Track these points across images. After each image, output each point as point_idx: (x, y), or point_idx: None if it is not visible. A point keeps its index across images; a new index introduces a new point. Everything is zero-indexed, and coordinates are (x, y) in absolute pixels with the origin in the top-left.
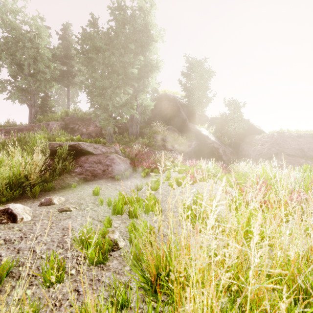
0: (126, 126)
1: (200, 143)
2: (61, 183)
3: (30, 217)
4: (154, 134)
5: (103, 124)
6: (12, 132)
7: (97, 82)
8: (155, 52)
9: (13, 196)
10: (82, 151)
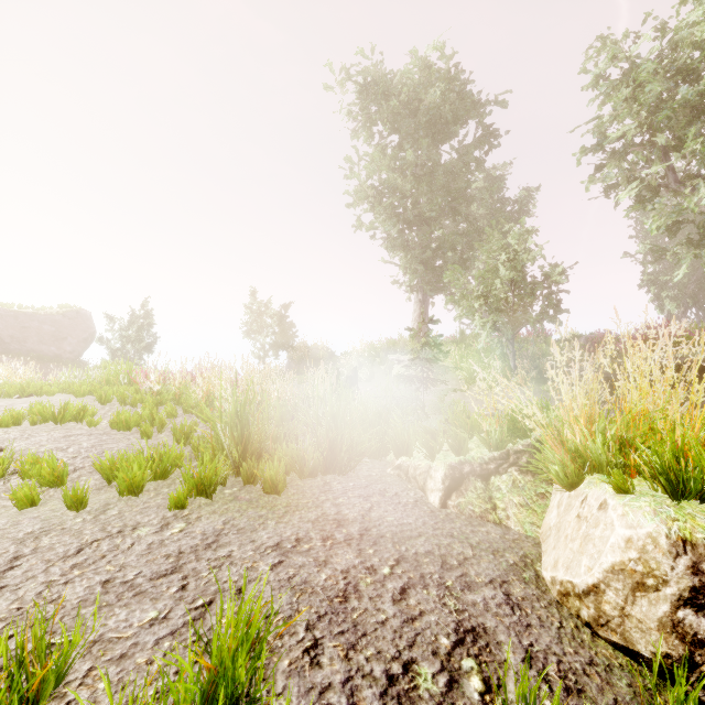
0: None
1: None
2: None
3: None
4: None
5: None
6: None
7: None
8: None
9: None
10: None
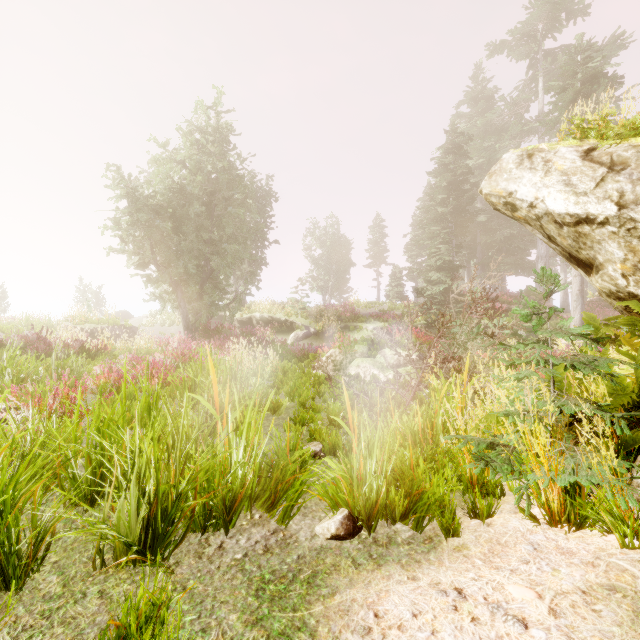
0: None
1: None
2: None
3: None
4: None
5: None
6: None
7: None
8: None
9: None
10: None
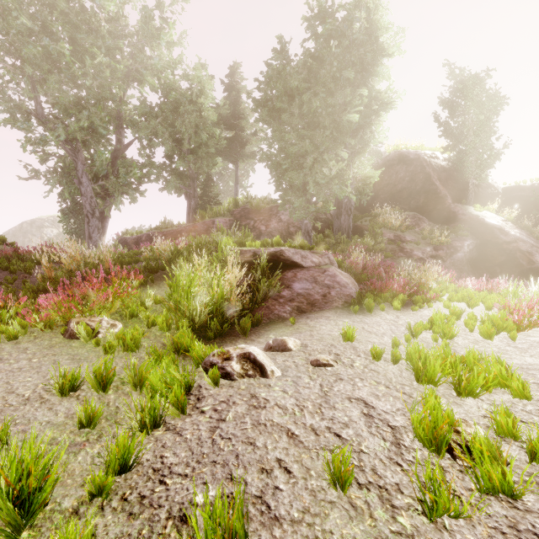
0: (327, 217)
1: (481, 242)
2: (268, 313)
3: (279, 371)
4: (381, 229)
5: (297, 217)
6: (170, 236)
7: (291, 148)
8: (387, 75)
9: (222, 331)
10: (285, 263)
